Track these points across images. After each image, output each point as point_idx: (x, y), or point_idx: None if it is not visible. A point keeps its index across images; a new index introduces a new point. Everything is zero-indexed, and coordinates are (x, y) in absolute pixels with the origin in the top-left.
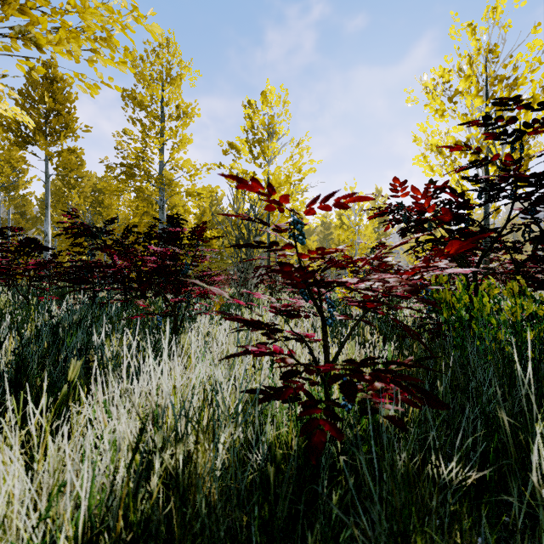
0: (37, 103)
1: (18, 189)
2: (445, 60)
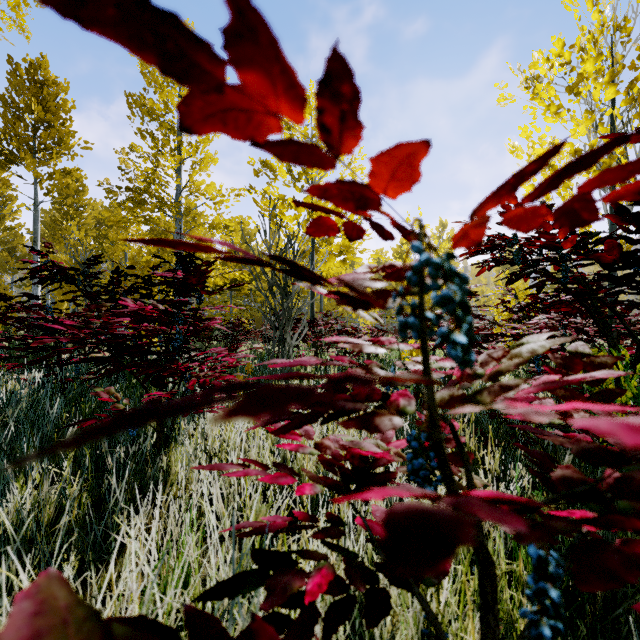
0: (23, 111)
1: (4, 220)
2: (553, 43)
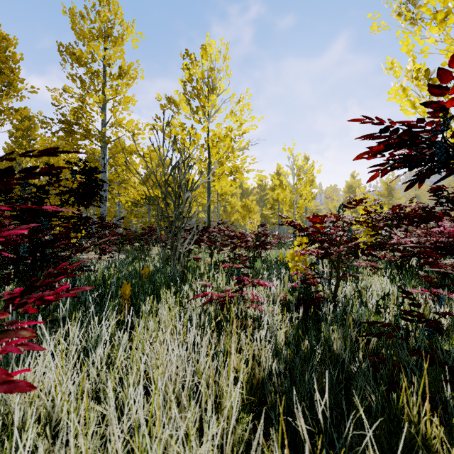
0: None
1: None
2: None
